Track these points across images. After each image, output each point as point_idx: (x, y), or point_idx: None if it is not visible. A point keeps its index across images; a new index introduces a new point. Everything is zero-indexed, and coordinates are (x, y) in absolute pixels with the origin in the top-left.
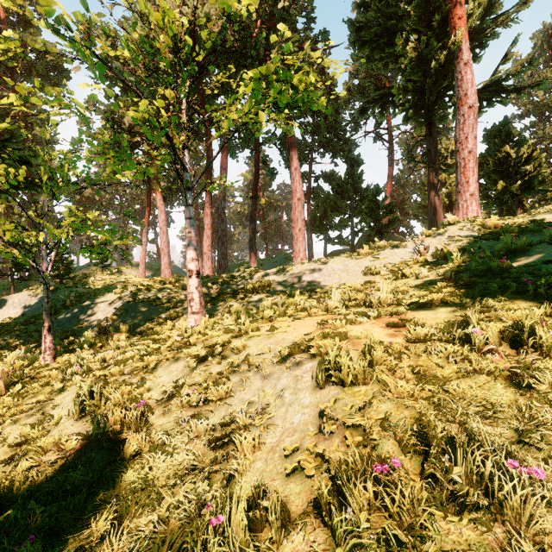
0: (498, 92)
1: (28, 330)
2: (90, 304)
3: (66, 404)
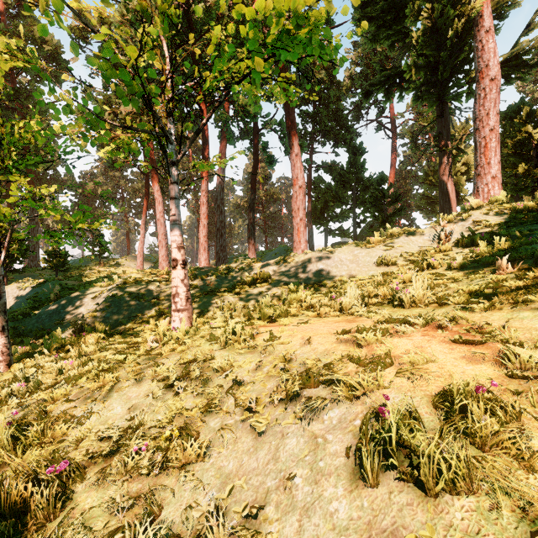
0: (519, 67)
1: None
2: (73, 298)
3: None
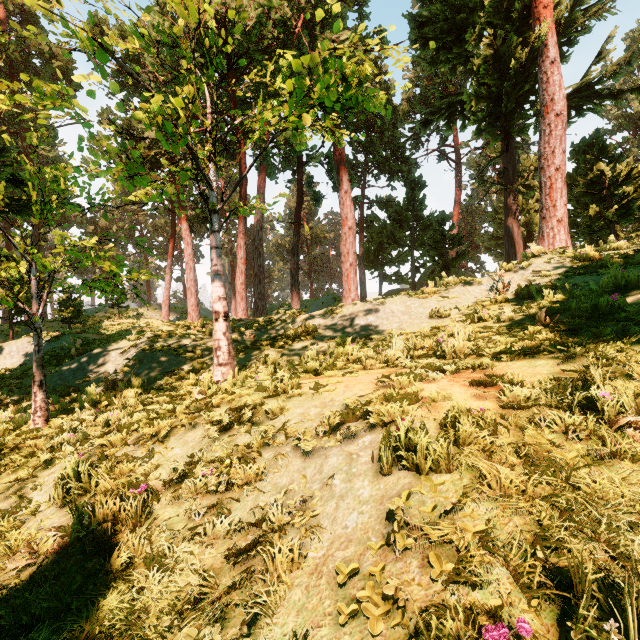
0: (590, 98)
1: (23, 385)
2: (98, 354)
3: (51, 484)
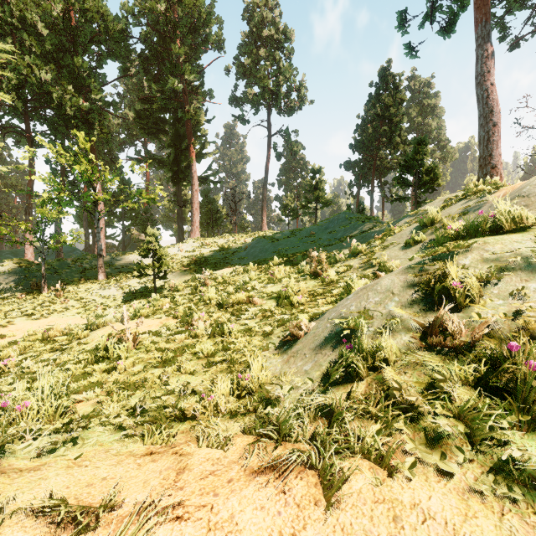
0: (206, 181)
1: None
2: None
3: (103, 292)
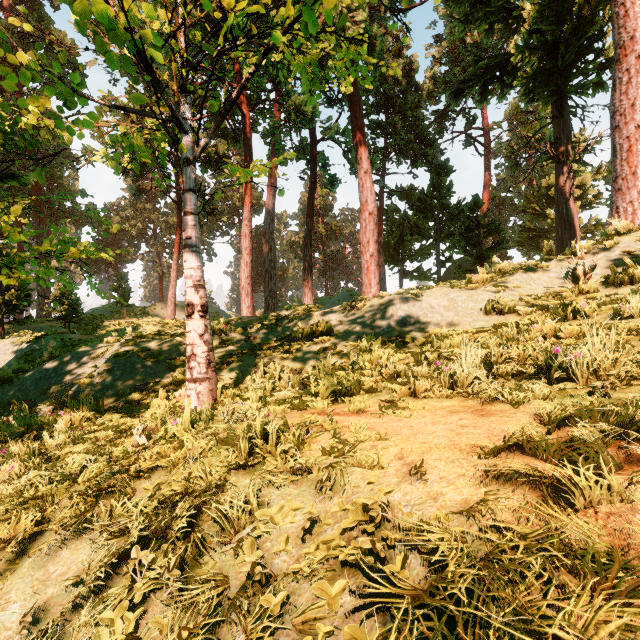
0: None
1: None
2: (69, 358)
3: None
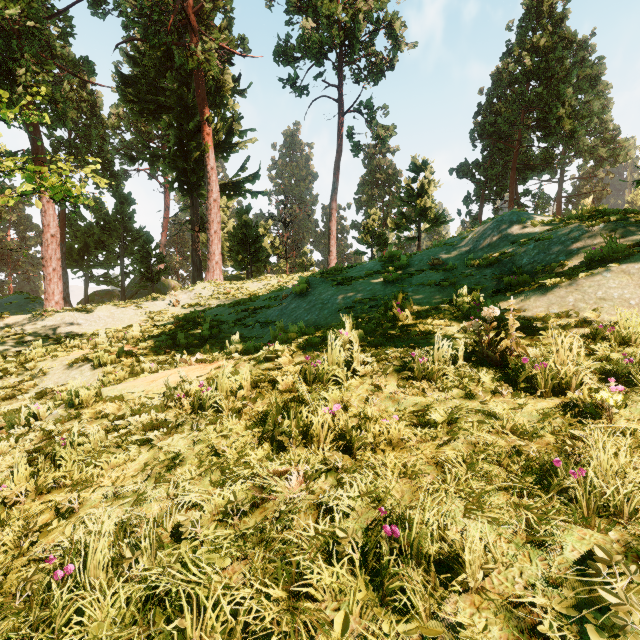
0: (239, 190)
1: None
2: None
3: None
